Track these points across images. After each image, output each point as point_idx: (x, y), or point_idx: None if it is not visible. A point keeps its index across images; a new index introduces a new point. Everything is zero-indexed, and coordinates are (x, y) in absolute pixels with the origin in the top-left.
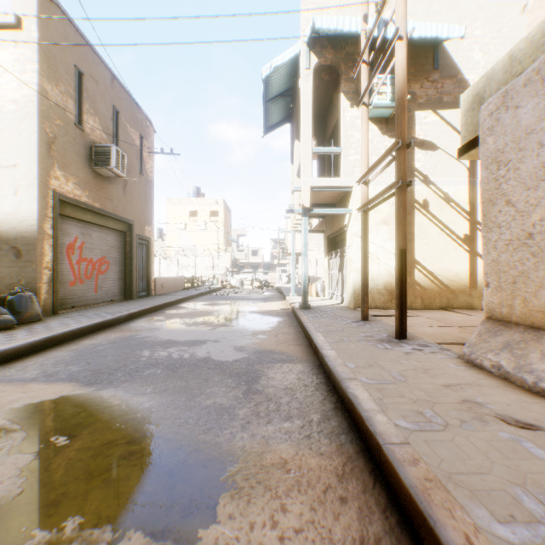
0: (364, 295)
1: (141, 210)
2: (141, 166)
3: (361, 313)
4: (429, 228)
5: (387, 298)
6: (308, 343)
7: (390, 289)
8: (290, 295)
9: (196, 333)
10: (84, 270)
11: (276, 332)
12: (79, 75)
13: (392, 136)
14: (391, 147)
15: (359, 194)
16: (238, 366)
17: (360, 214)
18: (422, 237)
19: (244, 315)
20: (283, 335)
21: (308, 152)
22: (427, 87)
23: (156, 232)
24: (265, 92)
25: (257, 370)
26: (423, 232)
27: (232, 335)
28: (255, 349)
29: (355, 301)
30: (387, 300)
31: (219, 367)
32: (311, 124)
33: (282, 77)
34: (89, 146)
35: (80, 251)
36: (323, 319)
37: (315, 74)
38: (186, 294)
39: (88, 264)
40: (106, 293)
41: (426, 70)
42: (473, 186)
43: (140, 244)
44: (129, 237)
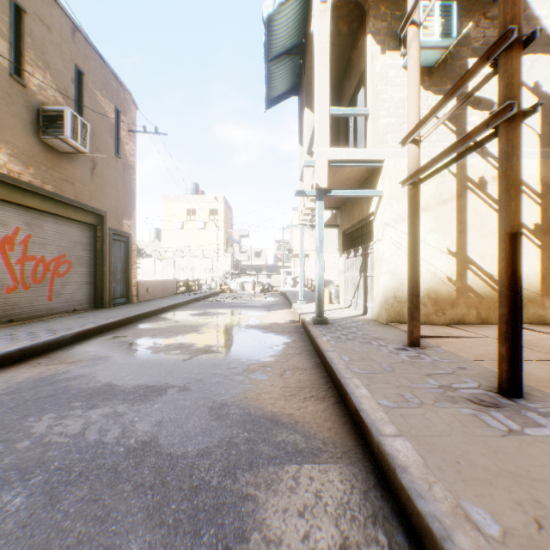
0: (413, 308)
1: (118, 200)
2: (118, 146)
3: (408, 336)
4: (487, 216)
5: (431, 309)
6: (337, 394)
7: (434, 297)
8: (298, 302)
9: (159, 368)
10: (31, 272)
11: (282, 366)
12: (19, 12)
13: (436, 92)
14: (487, 52)
15: (393, 170)
16: (202, 477)
17: (394, 196)
18: (478, 227)
19: (239, 332)
20: (293, 374)
21: (324, 113)
22: (484, 26)
23: (153, 232)
24: (267, 45)
25: (243, 493)
26: (479, 221)
27: (213, 372)
28: (245, 412)
29: (387, 314)
30: (431, 311)
31: (160, 481)
32: (328, 77)
33: (289, 24)
34: (36, 108)
35: (24, 247)
36: (351, 344)
37: (330, 24)
38: (174, 300)
39: (38, 264)
40: (67, 301)
41: (482, 3)
42: (545, 160)
43: (117, 241)
44: (100, 231)
